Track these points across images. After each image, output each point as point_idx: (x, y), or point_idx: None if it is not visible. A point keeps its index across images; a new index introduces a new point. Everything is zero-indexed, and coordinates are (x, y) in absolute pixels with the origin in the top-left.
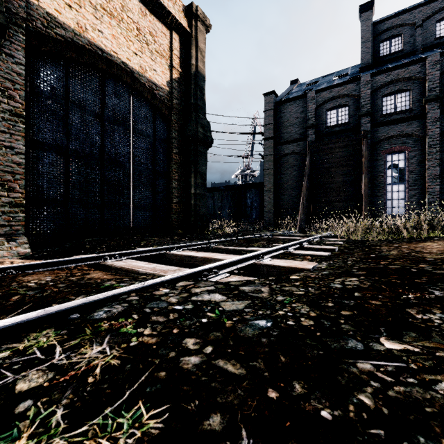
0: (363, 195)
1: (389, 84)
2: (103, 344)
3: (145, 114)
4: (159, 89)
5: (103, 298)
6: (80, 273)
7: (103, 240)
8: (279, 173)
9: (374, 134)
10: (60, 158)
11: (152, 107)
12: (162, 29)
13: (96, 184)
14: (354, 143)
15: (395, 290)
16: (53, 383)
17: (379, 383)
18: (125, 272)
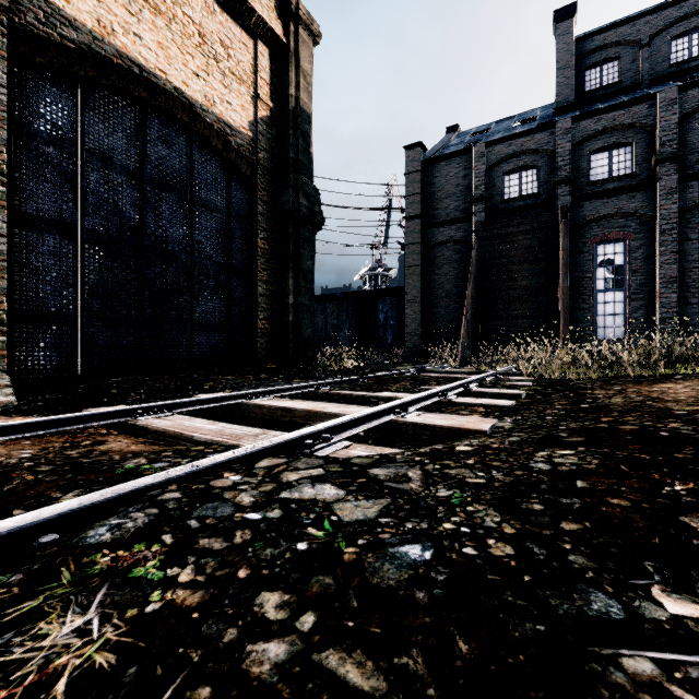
0: (561, 307)
1: (600, 135)
2: (88, 609)
3: (213, 175)
4: (236, 135)
5: (112, 498)
6: (88, 442)
7: (140, 380)
8: (429, 273)
9: (578, 213)
10: (69, 244)
11: (225, 163)
12: (241, 37)
13: (131, 287)
14: (547, 226)
15: (647, 475)
16: None
17: None
18: (169, 439)
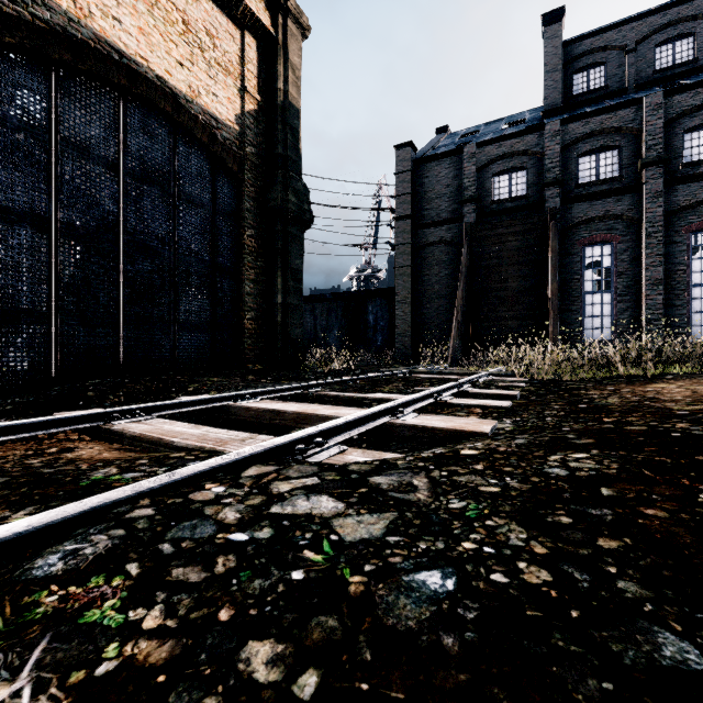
0: (551, 309)
1: (588, 138)
2: (18, 674)
3: (198, 169)
4: (222, 128)
5: (70, 517)
6: (55, 449)
7: (120, 382)
8: (419, 274)
9: (566, 215)
10: (41, 237)
11: (211, 156)
12: (228, 27)
13: (110, 284)
14: (536, 227)
15: (675, 480)
16: None
17: None
18: (147, 445)
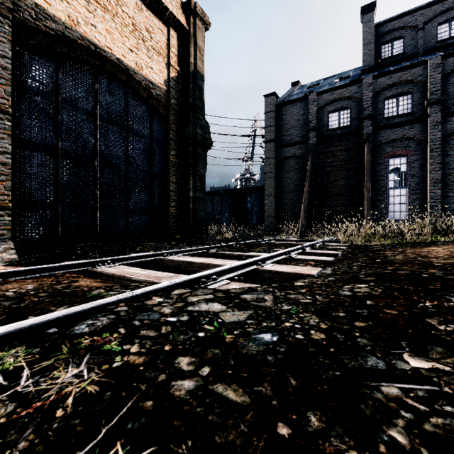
0: (366, 199)
1: (391, 87)
2: (80, 365)
3: (141, 114)
4: (156, 88)
5: (87, 309)
6: (67, 281)
7: (95, 245)
8: (280, 177)
9: (376, 138)
10: (50, 158)
11: (149, 106)
12: (159, 25)
13: (89, 186)
14: (356, 146)
15: (410, 297)
16: (12, 418)
17: (411, 414)
18: (116, 280)
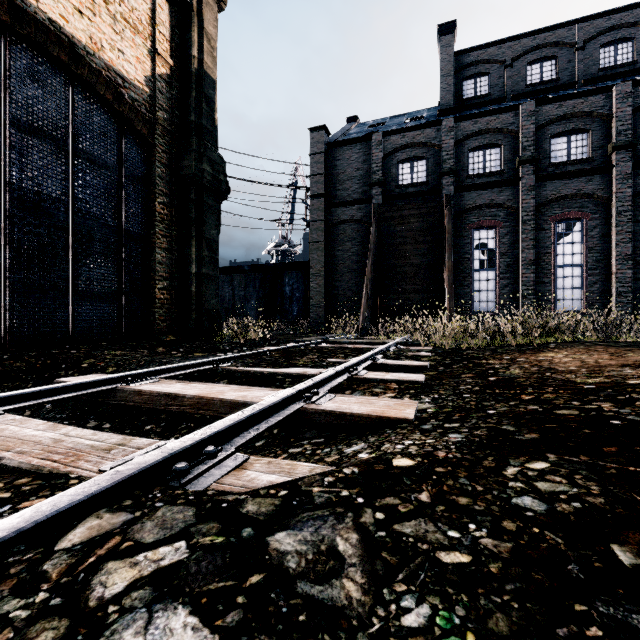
0: (447, 283)
1: (477, 136)
2: None
3: (100, 127)
4: (129, 87)
5: None
6: None
7: None
8: (332, 249)
9: (459, 202)
10: None
11: (117, 116)
12: None
13: None
14: (434, 211)
15: None
16: None
17: None
18: None
